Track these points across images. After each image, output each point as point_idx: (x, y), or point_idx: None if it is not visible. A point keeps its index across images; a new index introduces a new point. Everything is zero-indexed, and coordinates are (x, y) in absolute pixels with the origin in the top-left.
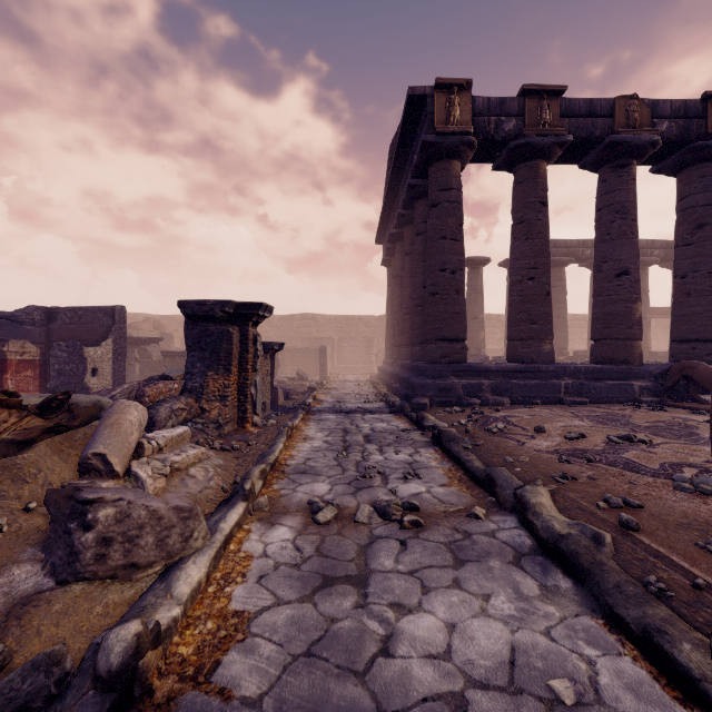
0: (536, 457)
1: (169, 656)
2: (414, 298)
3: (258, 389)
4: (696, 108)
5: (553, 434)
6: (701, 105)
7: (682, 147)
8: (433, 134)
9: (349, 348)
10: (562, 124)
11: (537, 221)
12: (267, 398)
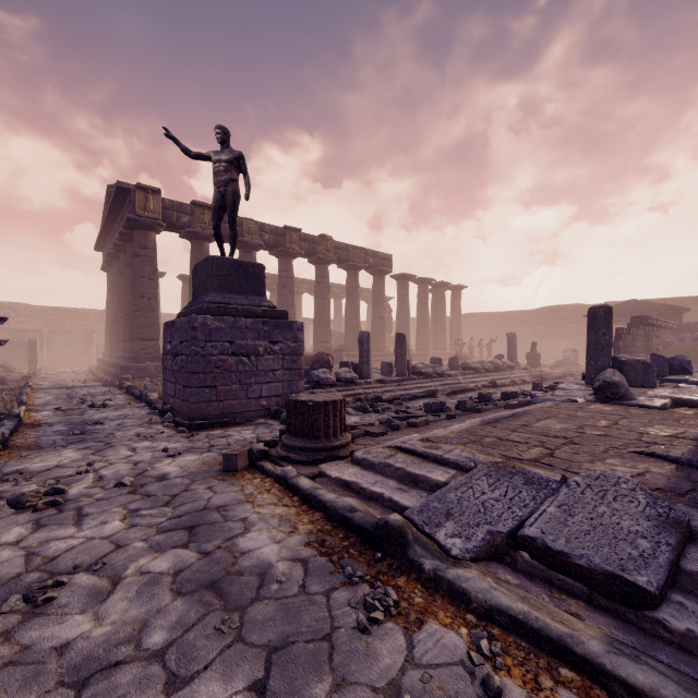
0: None
1: (25, 421)
2: (126, 309)
3: None
4: (282, 231)
5: None
6: (283, 230)
7: (277, 248)
8: (135, 214)
9: (64, 341)
10: None
11: None
12: None
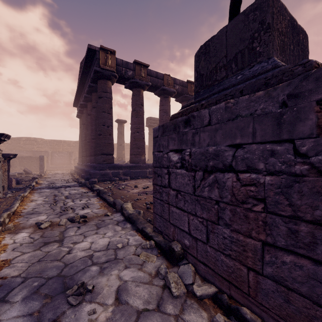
0: (132, 195)
1: None
2: (92, 135)
3: (0, 178)
4: (185, 84)
5: (140, 187)
6: (186, 83)
7: (182, 95)
8: (99, 67)
9: (58, 157)
10: (148, 78)
11: (140, 111)
12: (5, 183)
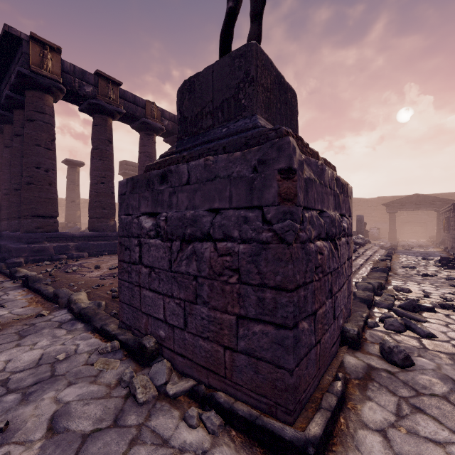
0: (89, 280)
1: None
2: (13, 183)
3: None
4: None
5: (104, 268)
6: None
7: (174, 135)
8: (29, 69)
9: None
10: (120, 101)
11: (107, 151)
12: None
